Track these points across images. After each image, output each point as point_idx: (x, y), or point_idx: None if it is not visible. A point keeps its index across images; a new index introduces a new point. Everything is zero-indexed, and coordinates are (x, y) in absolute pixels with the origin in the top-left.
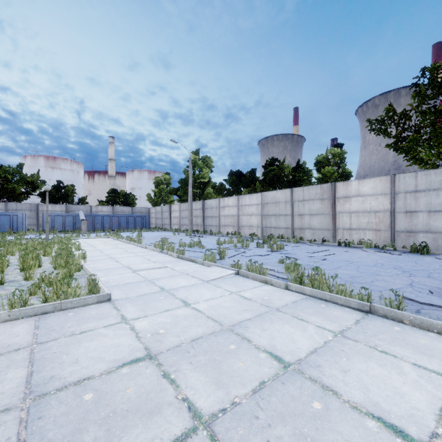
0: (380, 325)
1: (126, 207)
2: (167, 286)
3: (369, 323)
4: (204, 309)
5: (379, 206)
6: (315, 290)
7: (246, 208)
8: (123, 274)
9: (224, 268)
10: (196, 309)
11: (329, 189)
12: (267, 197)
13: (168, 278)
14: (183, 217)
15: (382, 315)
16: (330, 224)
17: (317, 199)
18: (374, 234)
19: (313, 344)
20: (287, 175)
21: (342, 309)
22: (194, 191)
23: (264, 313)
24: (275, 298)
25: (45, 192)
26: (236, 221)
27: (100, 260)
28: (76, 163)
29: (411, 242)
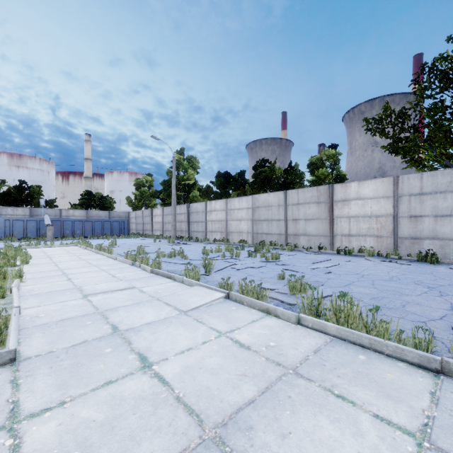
0: None
1: (102, 211)
2: (124, 323)
3: None
4: (173, 375)
5: (381, 210)
6: (344, 329)
7: (236, 212)
8: (66, 301)
9: (210, 288)
10: (160, 376)
11: (326, 191)
12: (258, 200)
13: (130, 307)
14: (166, 223)
15: None
16: (327, 230)
17: (313, 203)
18: (376, 241)
19: None
20: (278, 177)
21: (394, 366)
22: (178, 194)
23: (275, 383)
24: (286, 344)
25: (4, 193)
26: (224, 226)
27: (46, 278)
28: (46, 162)
29: (416, 250)
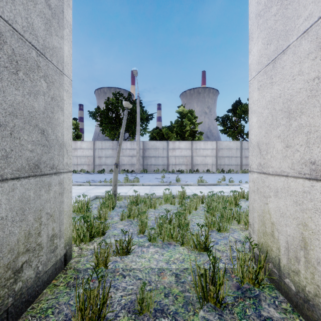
0: None
1: None
2: None
3: None
4: None
5: (89, 154)
6: None
7: None
8: None
9: None
10: None
11: None
12: None
13: None
14: None
15: None
16: None
17: None
18: (87, 166)
19: None
20: None
21: None
22: None
23: None
24: None
25: None
26: None
27: None
28: None
29: (100, 169)
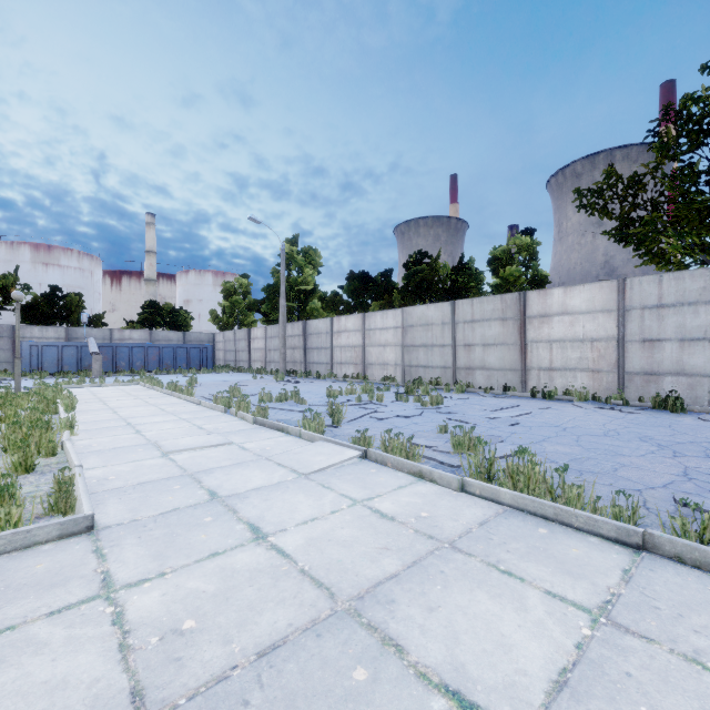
0: (679, 584)
1: (173, 332)
2: (225, 488)
3: (652, 579)
4: (295, 548)
5: (599, 330)
6: (523, 495)
7: (377, 333)
8: (141, 461)
9: (340, 445)
10: (278, 548)
11: (515, 302)
12: (412, 315)
13: (229, 469)
14: (271, 350)
15: (673, 555)
16: (517, 361)
17: (495, 320)
18: (591, 378)
19: (553, 657)
20: (444, 279)
21: (583, 541)
22: (289, 306)
23: (425, 558)
24: (443, 514)
25: (29, 305)
26: (360, 355)
27: (106, 430)
28: (88, 257)
29: (653, 391)
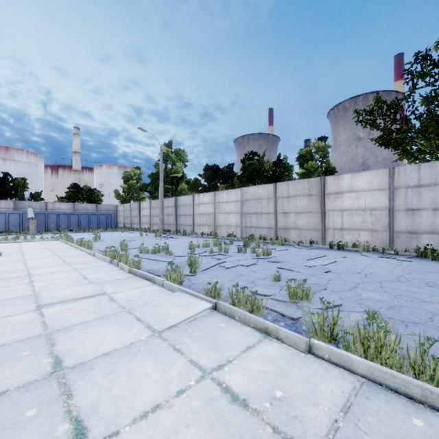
0: None
1: (89, 204)
2: (74, 353)
3: None
4: None
5: (375, 203)
6: (380, 368)
7: (224, 205)
8: (11, 316)
9: (194, 296)
10: None
11: (317, 184)
12: (247, 193)
13: (89, 325)
14: (154, 216)
15: None
16: (319, 224)
17: (304, 196)
18: (370, 235)
19: None
20: (267, 170)
21: None
22: (166, 187)
23: None
24: (299, 394)
25: None
26: (212, 220)
27: (5, 281)
28: (34, 155)
29: (414, 245)
